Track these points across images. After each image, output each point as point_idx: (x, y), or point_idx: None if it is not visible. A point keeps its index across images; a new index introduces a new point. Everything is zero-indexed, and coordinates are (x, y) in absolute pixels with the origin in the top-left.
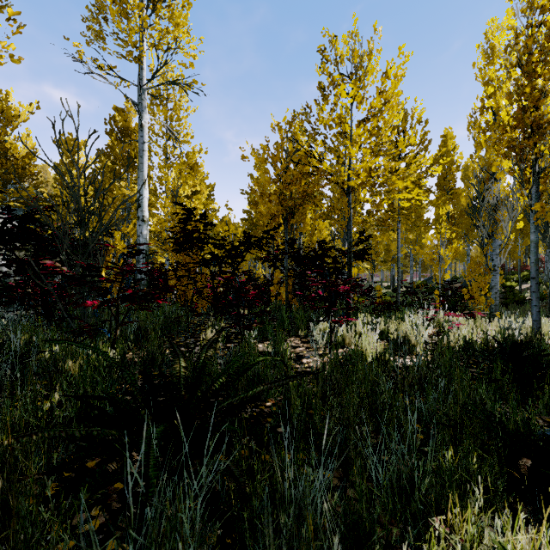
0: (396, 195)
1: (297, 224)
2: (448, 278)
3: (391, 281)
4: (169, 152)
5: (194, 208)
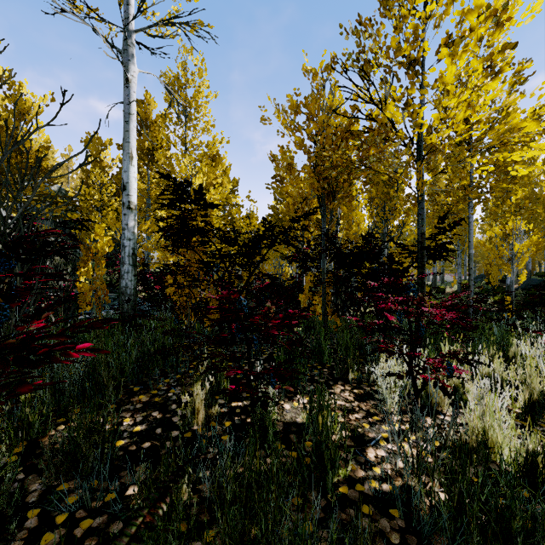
0: (507, 155)
1: (333, 214)
2: (524, 280)
3: (433, 281)
4: (187, 141)
5: (187, 183)
